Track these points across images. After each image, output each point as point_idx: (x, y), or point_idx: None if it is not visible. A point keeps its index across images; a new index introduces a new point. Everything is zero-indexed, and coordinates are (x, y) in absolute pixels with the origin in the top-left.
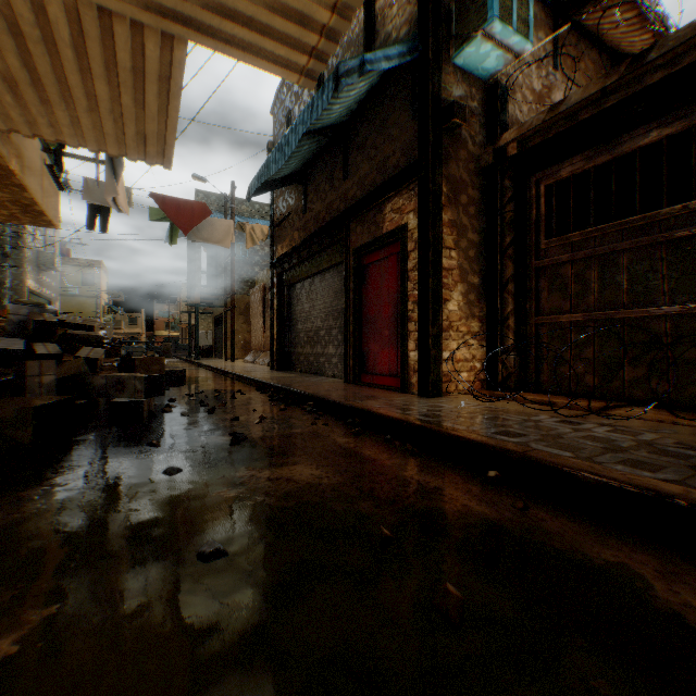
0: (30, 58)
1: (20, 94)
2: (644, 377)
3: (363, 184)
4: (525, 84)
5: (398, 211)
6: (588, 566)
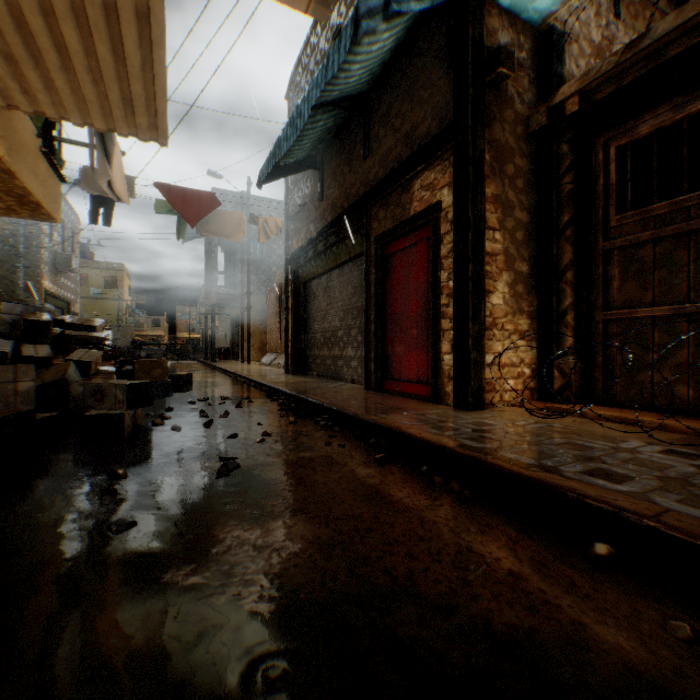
0: None
1: None
2: None
3: (387, 161)
4: (582, 34)
5: (429, 187)
6: None
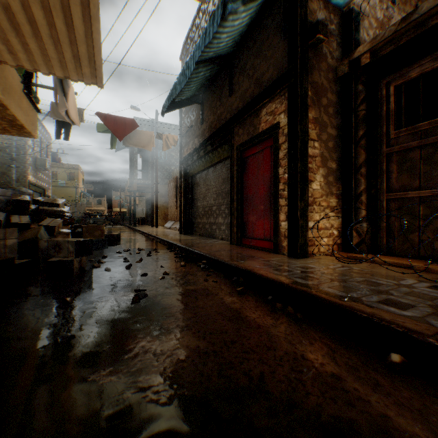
0: None
1: None
2: None
3: (244, 97)
4: (371, 14)
5: (271, 113)
6: None
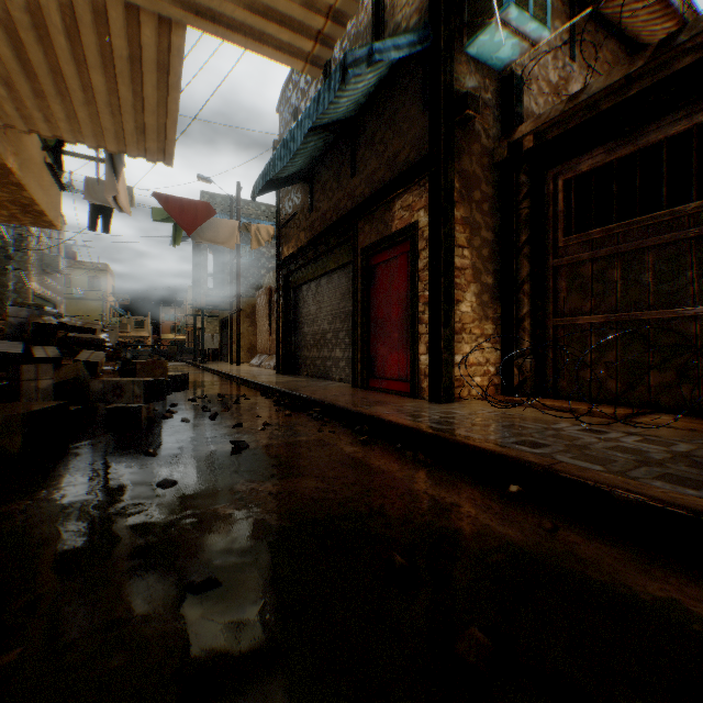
0: (23, 46)
1: (13, 86)
2: (671, 383)
3: (372, 181)
4: (541, 75)
5: (408, 208)
6: (634, 602)
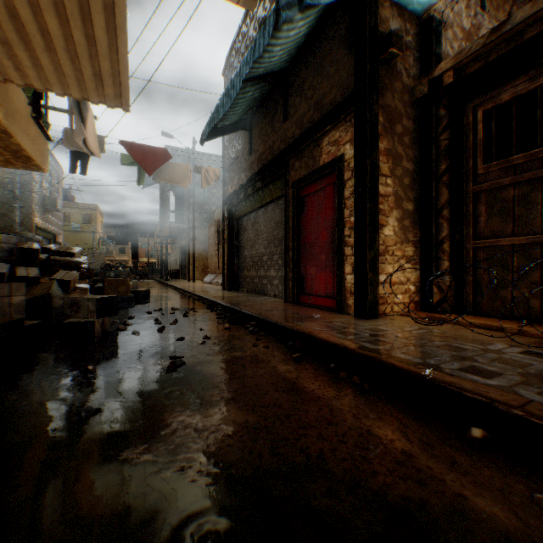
0: None
1: None
2: None
3: (301, 123)
4: (455, 22)
5: (335, 143)
6: None
